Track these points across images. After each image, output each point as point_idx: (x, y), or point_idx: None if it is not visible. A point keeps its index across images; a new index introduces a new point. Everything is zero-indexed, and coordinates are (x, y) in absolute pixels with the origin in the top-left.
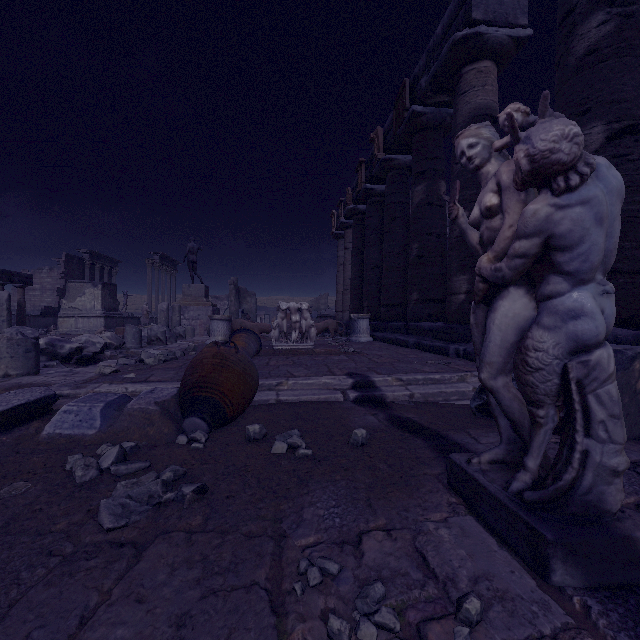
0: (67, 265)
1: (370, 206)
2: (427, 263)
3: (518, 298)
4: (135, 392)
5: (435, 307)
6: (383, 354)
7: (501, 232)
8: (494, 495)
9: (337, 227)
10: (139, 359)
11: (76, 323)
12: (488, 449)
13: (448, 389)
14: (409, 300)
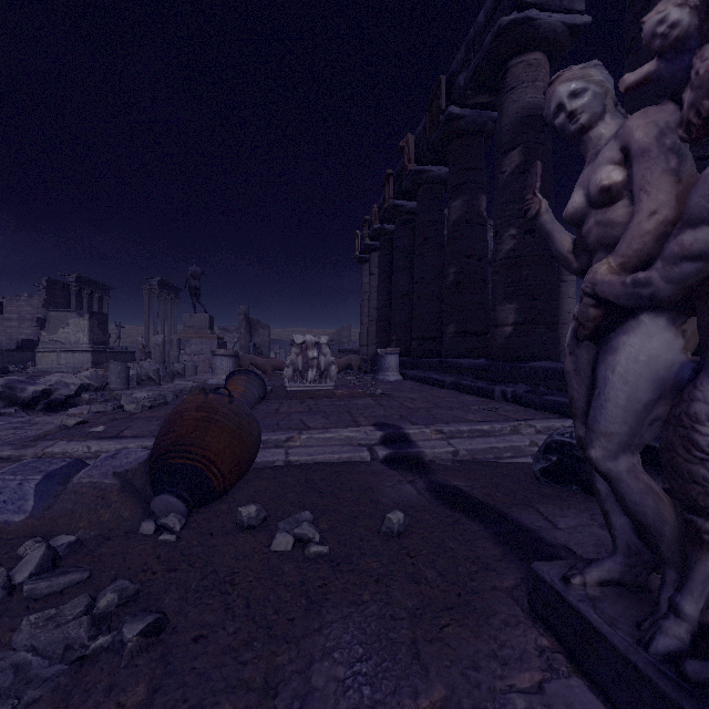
0: (49, 291)
1: (399, 225)
2: (466, 290)
3: (656, 332)
4: (100, 452)
5: (475, 341)
6: (416, 397)
7: (634, 224)
8: (625, 656)
9: (361, 250)
10: (118, 405)
11: (58, 359)
12: (595, 561)
13: (500, 444)
14: (445, 333)
